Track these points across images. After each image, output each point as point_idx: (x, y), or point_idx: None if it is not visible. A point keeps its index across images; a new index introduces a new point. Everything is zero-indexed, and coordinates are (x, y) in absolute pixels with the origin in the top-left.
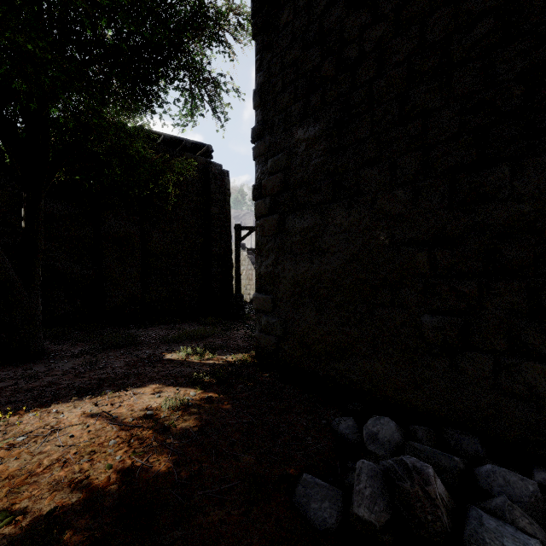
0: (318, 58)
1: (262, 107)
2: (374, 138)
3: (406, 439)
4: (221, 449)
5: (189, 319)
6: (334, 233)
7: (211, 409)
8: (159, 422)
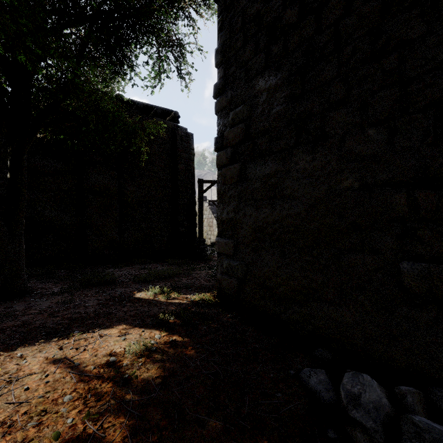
0: (280, 8)
1: (223, 64)
2: (341, 79)
3: (392, 404)
4: (184, 409)
5: (159, 260)
6: (297, 178)
7: (174, 355)
8: (120, 371)
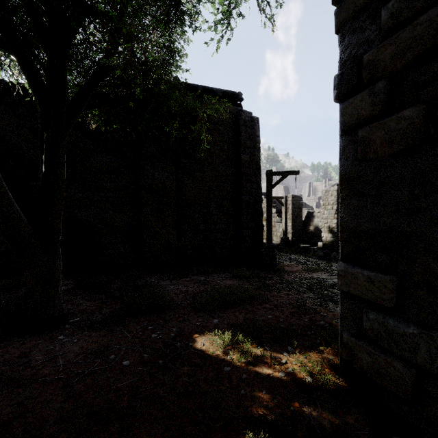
0: None
1: None
2: None
3: None
4: None
5: (221, 268)
6: None
7: None
8: None
